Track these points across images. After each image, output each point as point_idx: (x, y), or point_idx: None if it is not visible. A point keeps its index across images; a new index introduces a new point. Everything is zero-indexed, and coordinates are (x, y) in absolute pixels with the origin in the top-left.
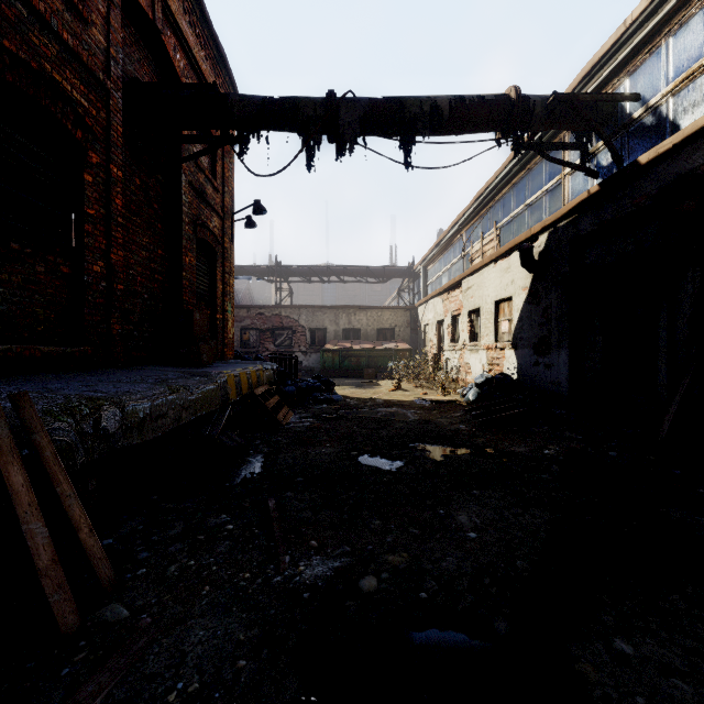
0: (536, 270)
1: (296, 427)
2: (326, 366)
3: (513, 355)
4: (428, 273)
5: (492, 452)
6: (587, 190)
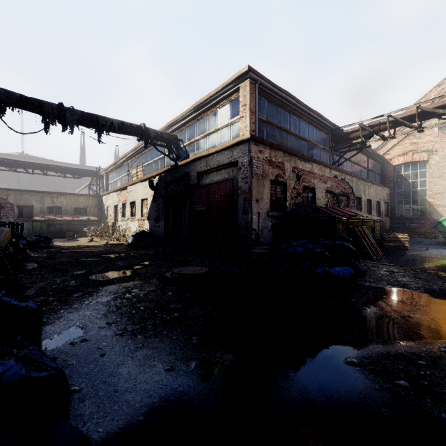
0: (155, 190)
1: (40, 256)
2: (35, 231)
3: (148, 223)
4: (109, 177)
5: (132, 254)
6: (168, 167)
